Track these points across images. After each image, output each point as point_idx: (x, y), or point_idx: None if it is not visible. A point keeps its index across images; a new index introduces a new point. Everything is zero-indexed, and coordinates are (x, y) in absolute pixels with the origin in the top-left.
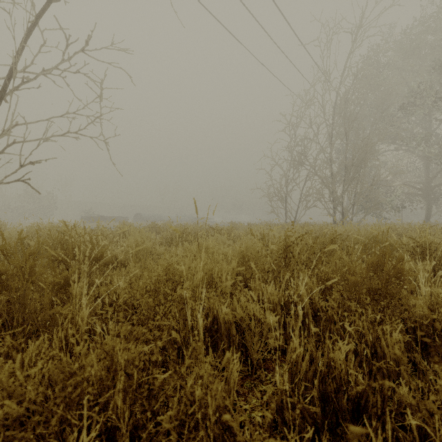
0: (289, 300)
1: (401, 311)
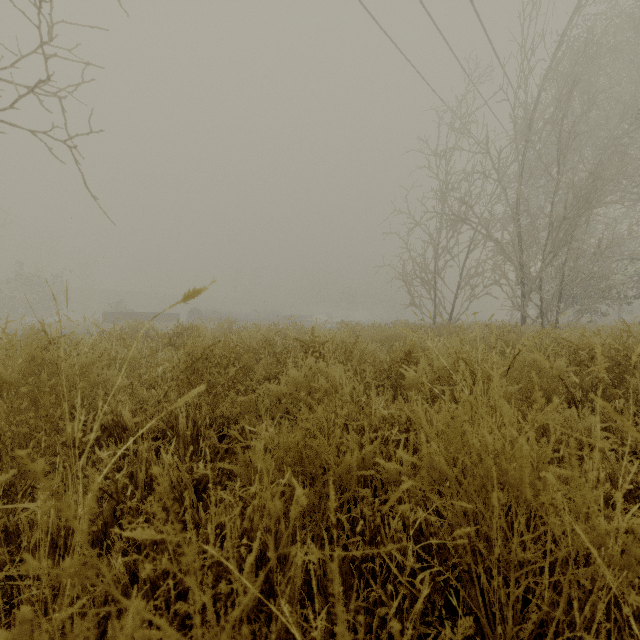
0: None
1: None
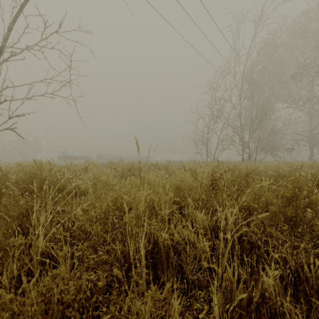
0: (217, 225)
1: (314, 236)
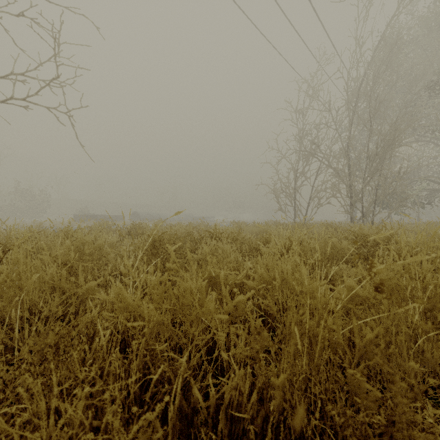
0: None
1: None
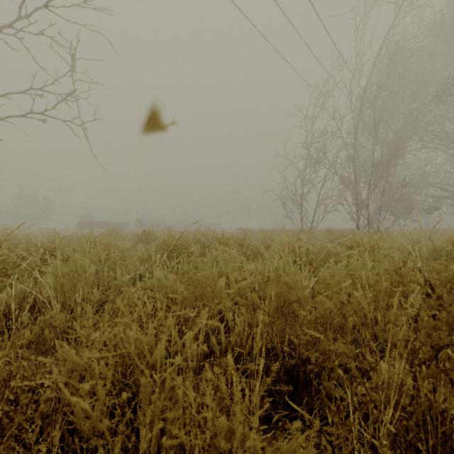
0: None
1: None
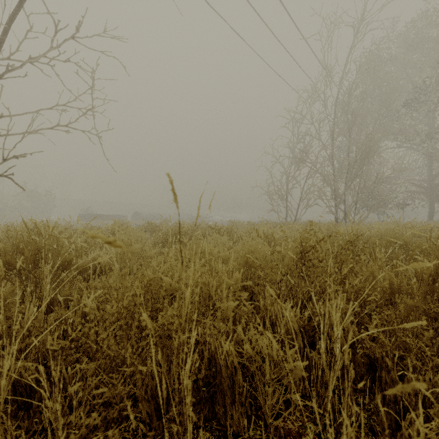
0: (311, 324)
1: None
